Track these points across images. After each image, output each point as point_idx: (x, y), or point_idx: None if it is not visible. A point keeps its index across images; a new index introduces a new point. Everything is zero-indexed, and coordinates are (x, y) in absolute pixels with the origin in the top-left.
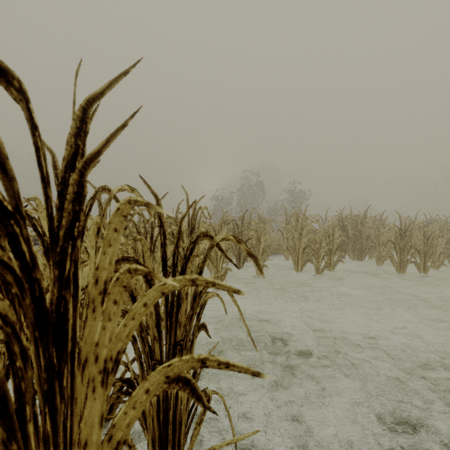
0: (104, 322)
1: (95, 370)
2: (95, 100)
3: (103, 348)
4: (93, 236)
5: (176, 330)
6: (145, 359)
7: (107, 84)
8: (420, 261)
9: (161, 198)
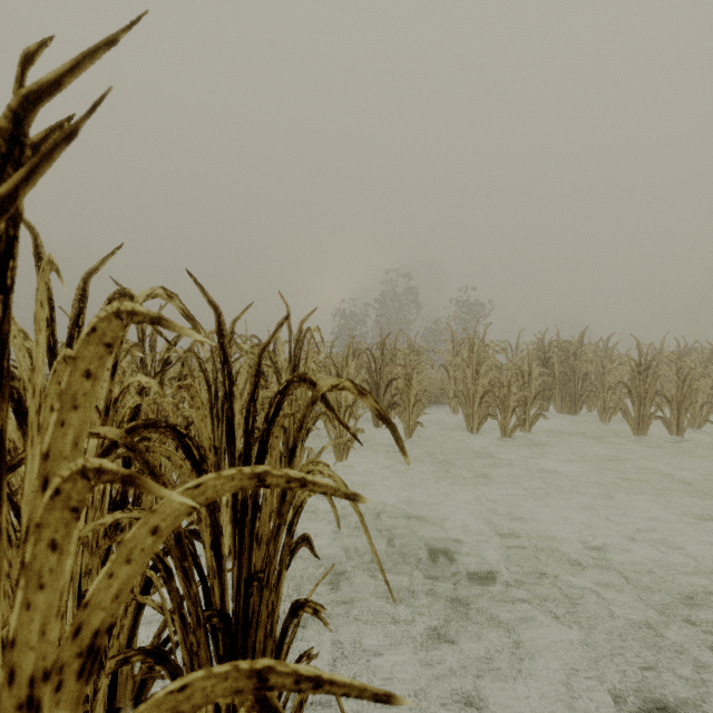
0: (27, 592)
1: (8, 702)
2: (41, 97)
3: (24, 652)
4: (53, 386)
5: (252, 551)
6: (191, 609)
7: (68, 65)
8: (671, 417)
9: (241, 313)
